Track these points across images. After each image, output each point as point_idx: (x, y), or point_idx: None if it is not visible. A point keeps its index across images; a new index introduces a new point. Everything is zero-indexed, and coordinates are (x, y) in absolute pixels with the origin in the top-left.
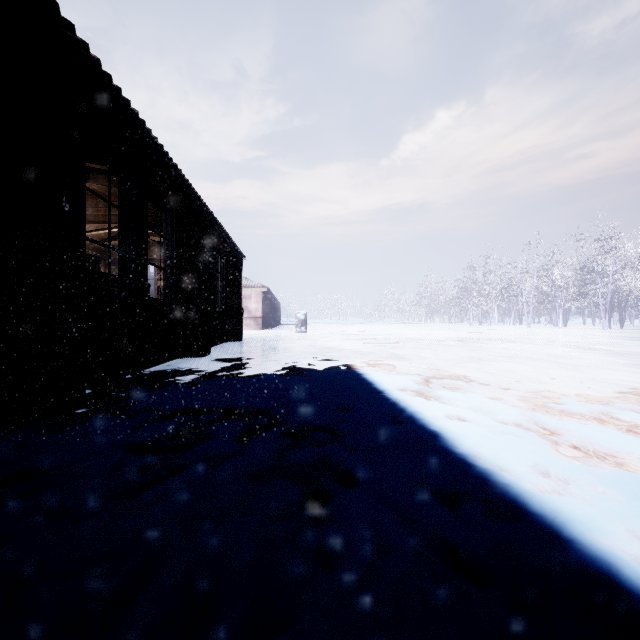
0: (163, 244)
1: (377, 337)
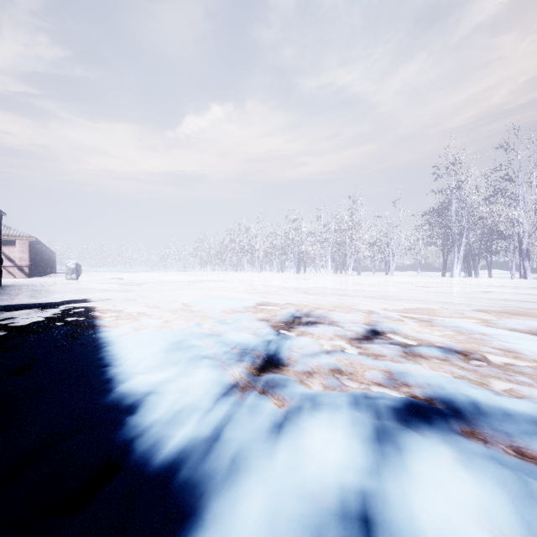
0: None
1: (138, 281)
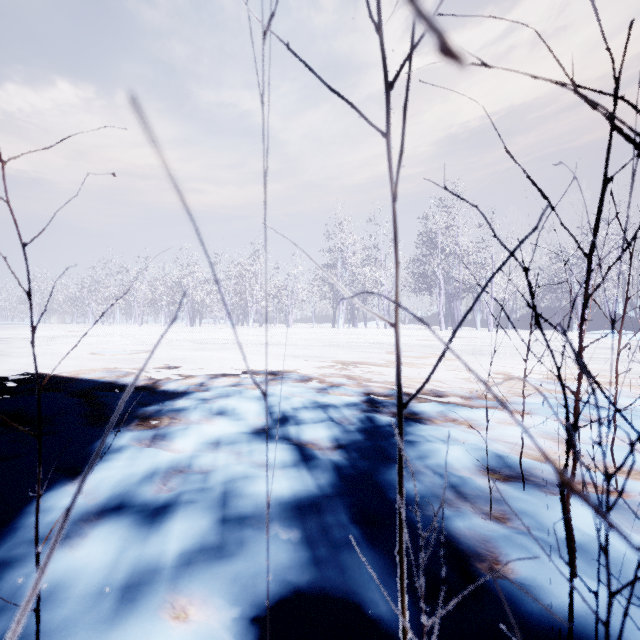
0: None
1: None
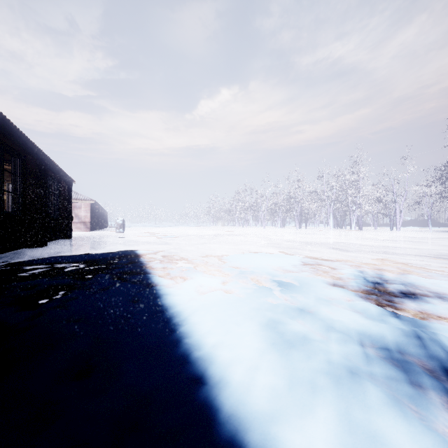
0: (12, 177)
1: (169, 234)
